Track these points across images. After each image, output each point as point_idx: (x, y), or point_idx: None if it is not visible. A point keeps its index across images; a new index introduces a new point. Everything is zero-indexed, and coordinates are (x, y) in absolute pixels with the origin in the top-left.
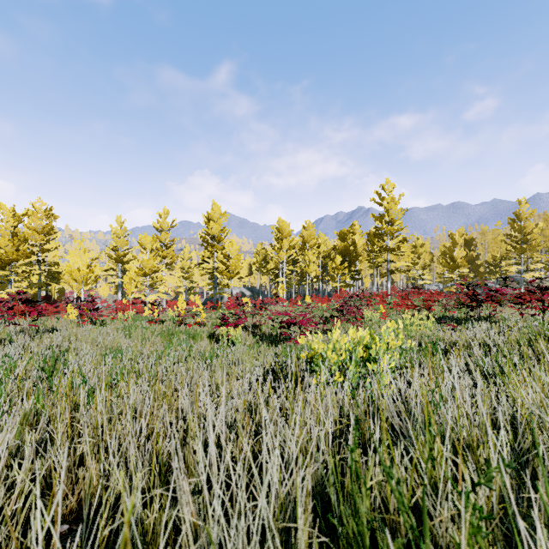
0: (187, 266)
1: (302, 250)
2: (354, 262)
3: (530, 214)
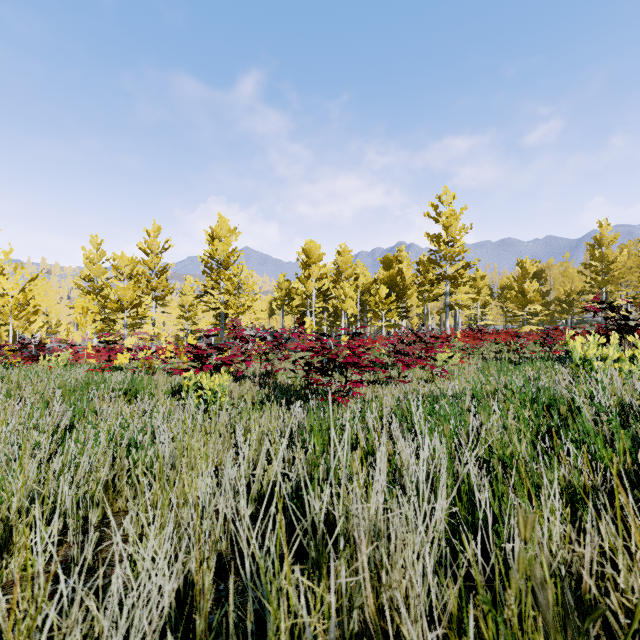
0: (188, 303)
1: (336, 282)
2: (402, 297)
3: (613, 238)
